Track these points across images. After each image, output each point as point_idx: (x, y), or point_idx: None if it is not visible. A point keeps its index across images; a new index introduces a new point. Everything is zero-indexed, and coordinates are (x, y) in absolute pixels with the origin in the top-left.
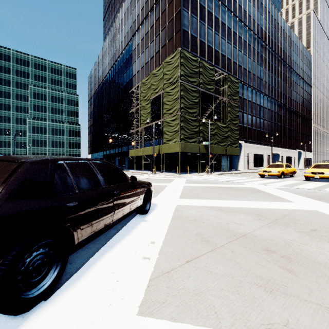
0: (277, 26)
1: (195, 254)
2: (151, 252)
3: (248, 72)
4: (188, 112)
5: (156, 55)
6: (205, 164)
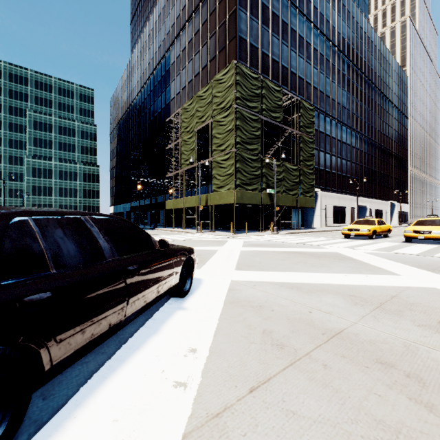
0: (364, 37)
1: (263, 374)
2: (190, 371)
3: (326, 97)
4: (246, 149)
5: (202, 71)
6: (269, 219)
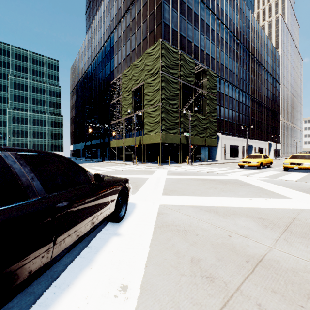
0: (251, 27)
1: None
2: None
3: (225, 68)
4: (169, 103)
5: (137, 47)
6: (185, 154)
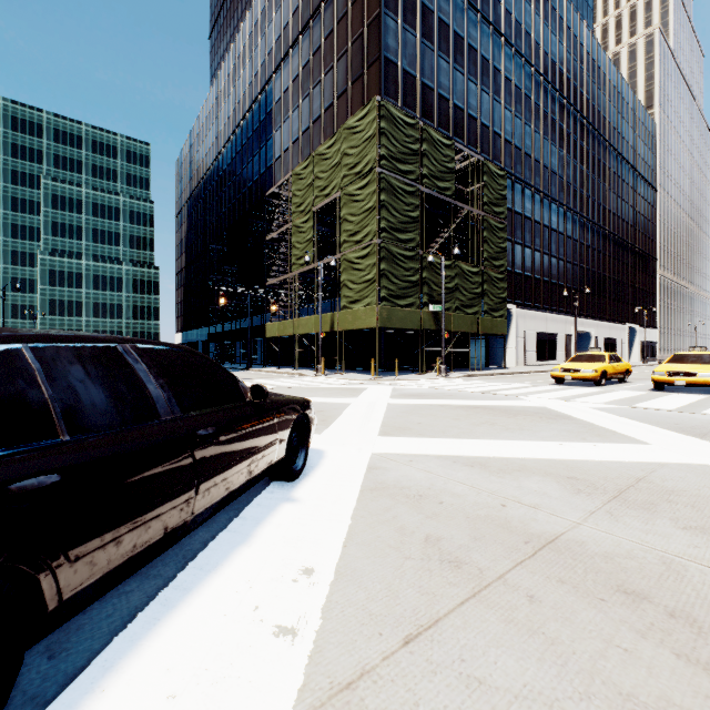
0: (587, 60)
1: (426, 612)
2: (302, 608)
3: (525, 156)
4: (396, 240)
5: (325, 113)
6: (434, 354)
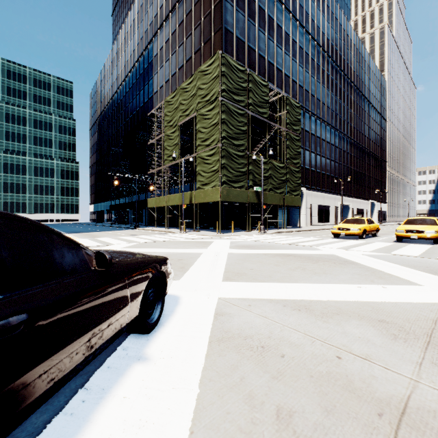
0: (347, 39)
1: None
2: None
3: (311, 96)
4: (232, 145)
5: (186, 63)
6: (256, 218)
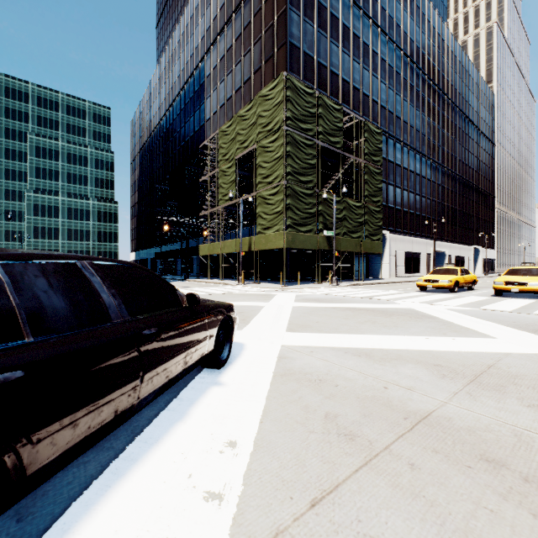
0: (442, 46)
1: (328, 478)
2: (227, 476)
3: (396, 118)
4: (299, 181)
5: (244, 85)
6: (327, 268)
